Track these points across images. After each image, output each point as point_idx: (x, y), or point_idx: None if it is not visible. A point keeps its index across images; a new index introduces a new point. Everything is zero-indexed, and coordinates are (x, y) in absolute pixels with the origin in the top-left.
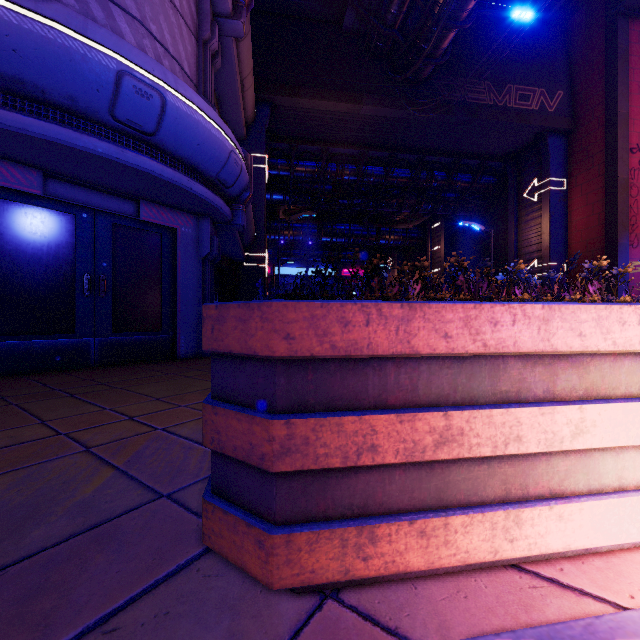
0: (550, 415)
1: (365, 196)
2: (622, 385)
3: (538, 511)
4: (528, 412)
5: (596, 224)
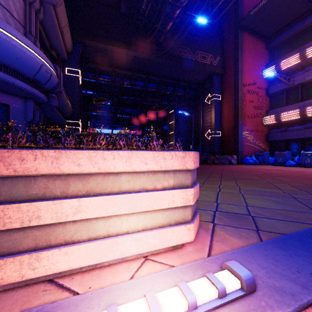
0: (60, 204)
1: (135, 95)
2: (109, 188)
3: (52, 252)
4: (45, 203)
5: (231, 115)
